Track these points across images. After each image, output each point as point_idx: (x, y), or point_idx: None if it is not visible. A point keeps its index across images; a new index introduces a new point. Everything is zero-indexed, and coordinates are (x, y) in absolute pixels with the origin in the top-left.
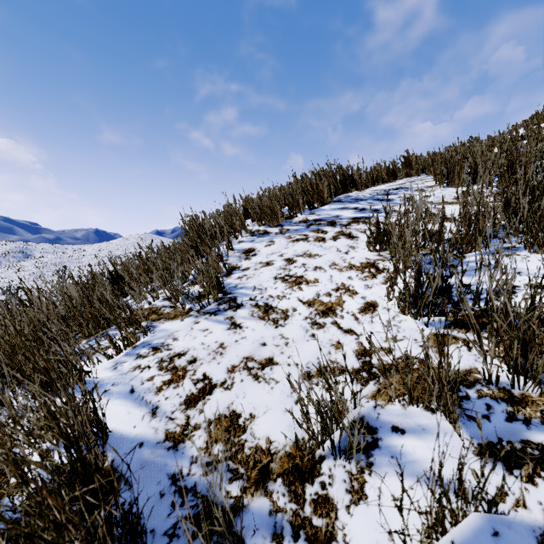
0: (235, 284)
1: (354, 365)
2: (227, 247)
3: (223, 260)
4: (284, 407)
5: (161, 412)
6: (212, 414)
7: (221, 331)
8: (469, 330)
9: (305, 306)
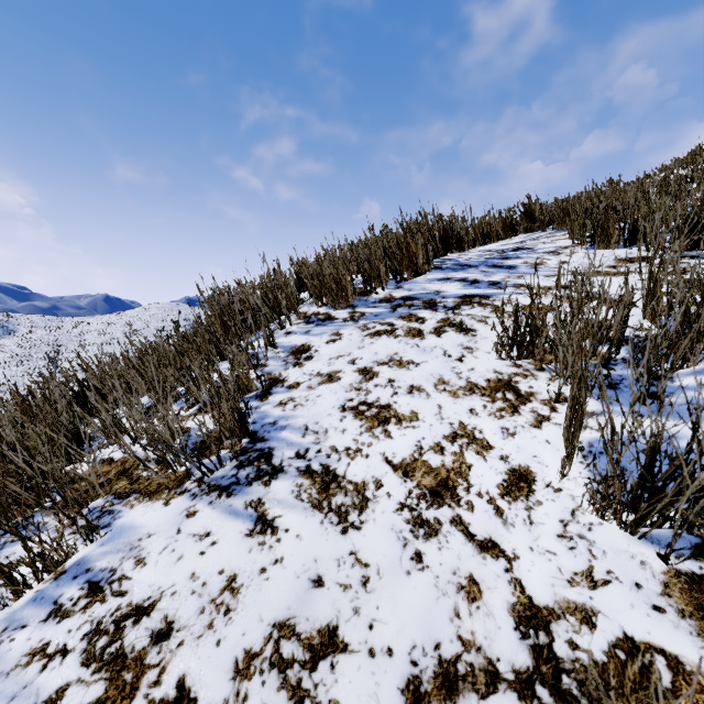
0: (272, 417)
1: (517, 659)
2: (265, 345)
3: (258, 365)
4: None
5: None
6: None
7: (235, 538)
8: None
9: (398, 475)
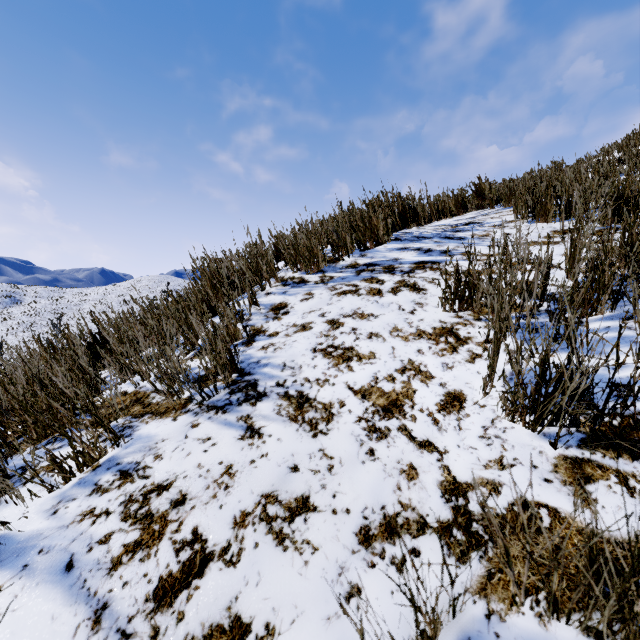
0: (256, 358)
1: (441, 515)
2: (249, 302)
3: (243, 320)
4: (326, 609)
5: (109, 618)
6: (200, 624)
7: (230, 441)
8: (621, 452)
9: (357, 398)
